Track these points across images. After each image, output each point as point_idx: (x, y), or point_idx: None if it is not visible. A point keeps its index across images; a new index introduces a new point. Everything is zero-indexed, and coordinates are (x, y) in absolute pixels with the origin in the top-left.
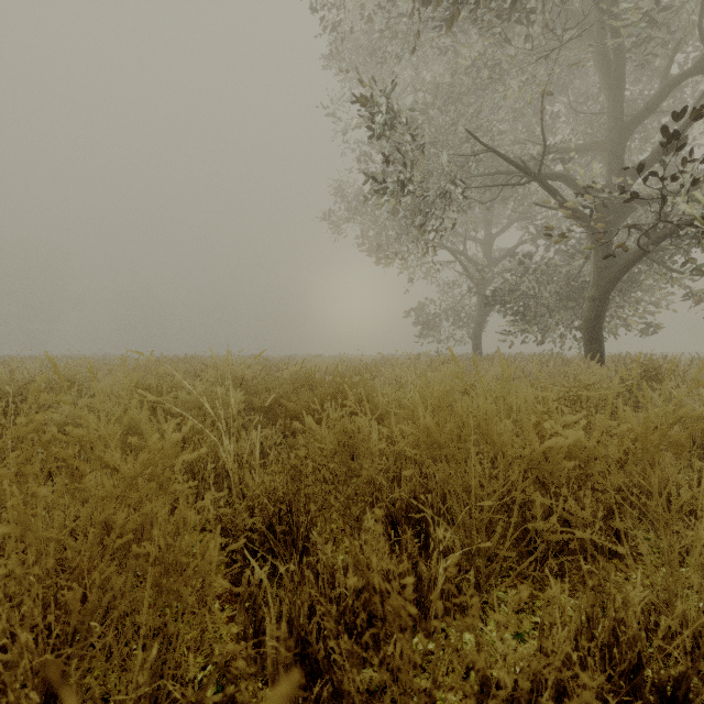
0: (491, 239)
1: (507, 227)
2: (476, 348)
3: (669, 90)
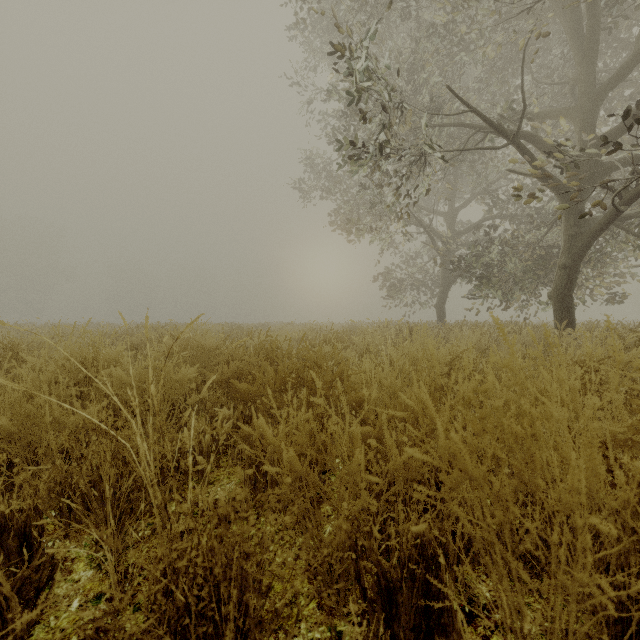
0: (454, 212)
1: (470, 200)
2: (440, 316)
3: None
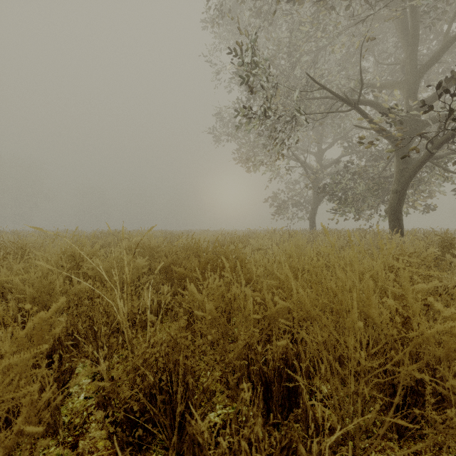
0: (322, 152)
1: (333, 144)
2: (312, 225)
3: (450, 45)
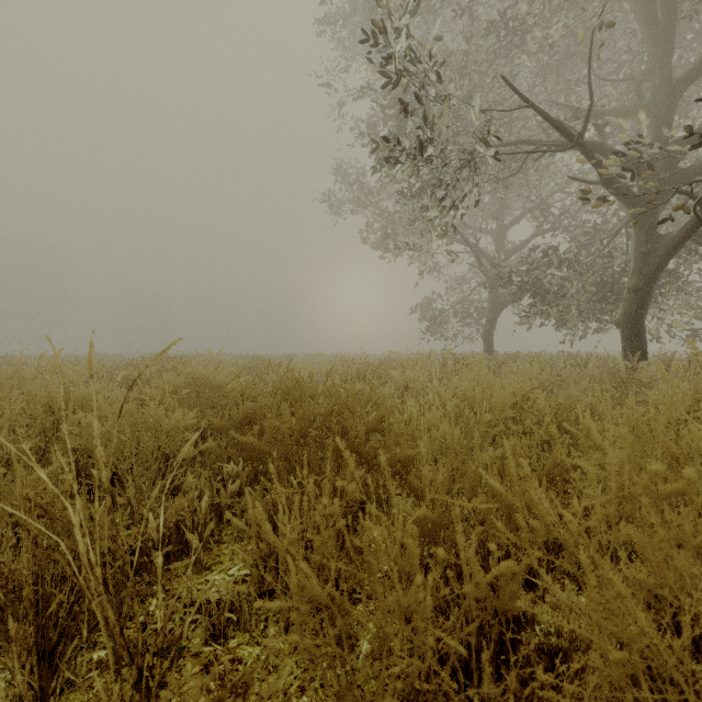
0: (503, 229)
1: (522, 216)
2: (488, 346)
3: None
